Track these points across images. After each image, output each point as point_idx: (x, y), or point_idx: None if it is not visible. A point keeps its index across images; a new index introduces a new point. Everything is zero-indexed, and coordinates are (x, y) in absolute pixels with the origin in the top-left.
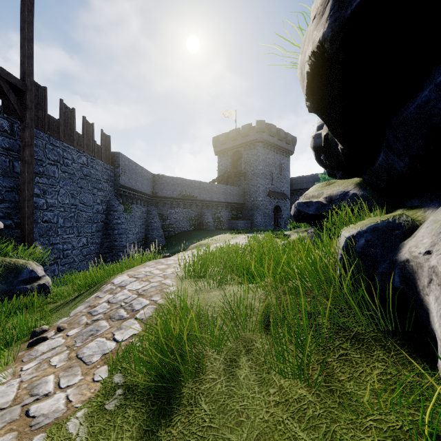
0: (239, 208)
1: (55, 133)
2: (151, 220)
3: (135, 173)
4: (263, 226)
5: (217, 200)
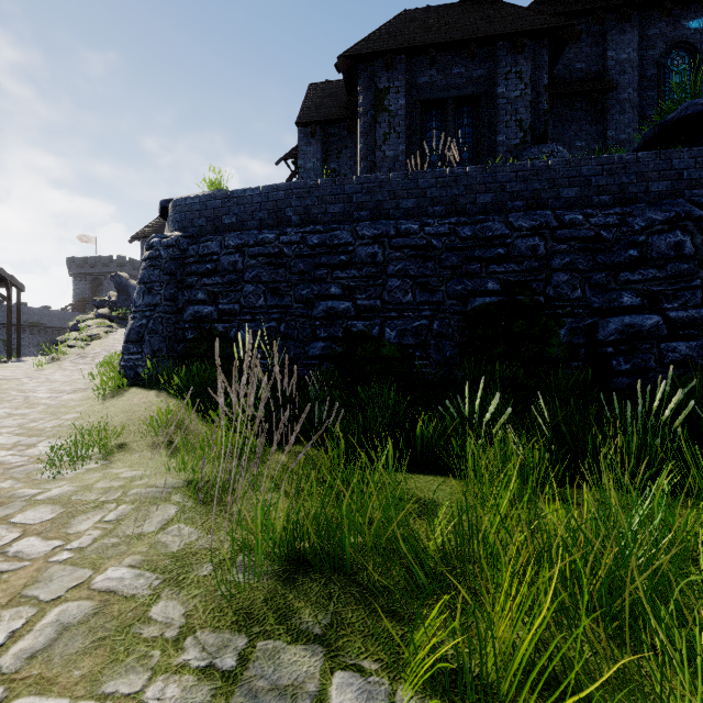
0: None
1: None
2: None
3: None
4: None
5: None
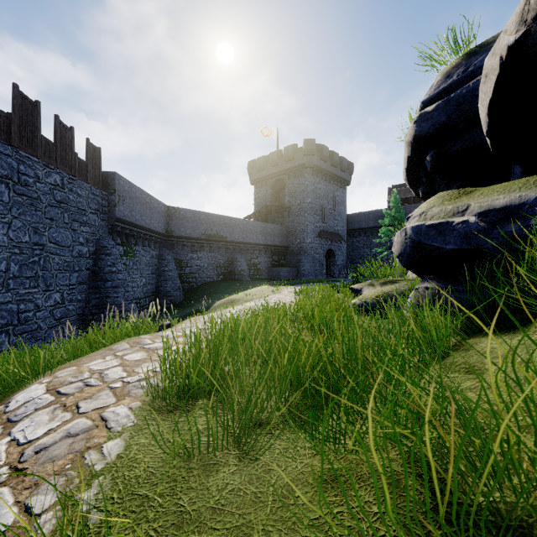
0: (282, 252)
1: (3, 134)
2: (164, 267)
3: (140, 203)
4: (312, 275)
5: (253, 241)
